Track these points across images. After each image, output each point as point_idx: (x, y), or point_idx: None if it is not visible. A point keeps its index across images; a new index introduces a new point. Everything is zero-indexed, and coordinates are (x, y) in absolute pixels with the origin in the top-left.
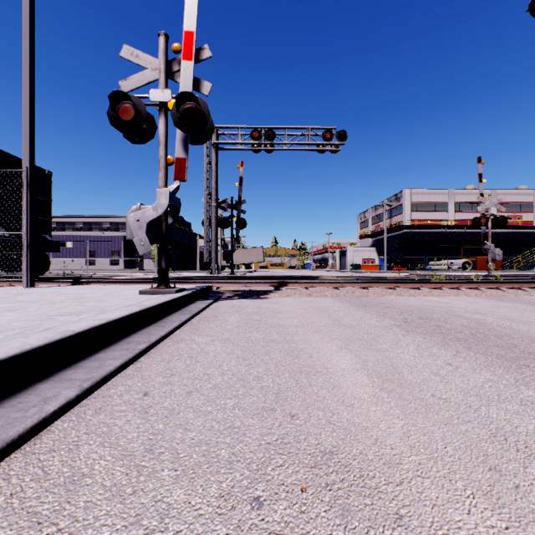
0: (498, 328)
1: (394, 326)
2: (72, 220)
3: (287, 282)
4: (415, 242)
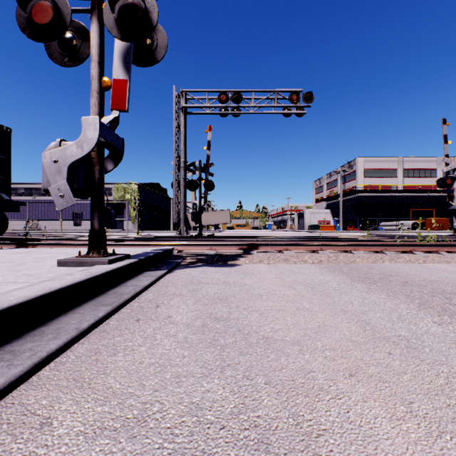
0: None
1: None
2: None
3: (258, 245)
4: (367, 204)
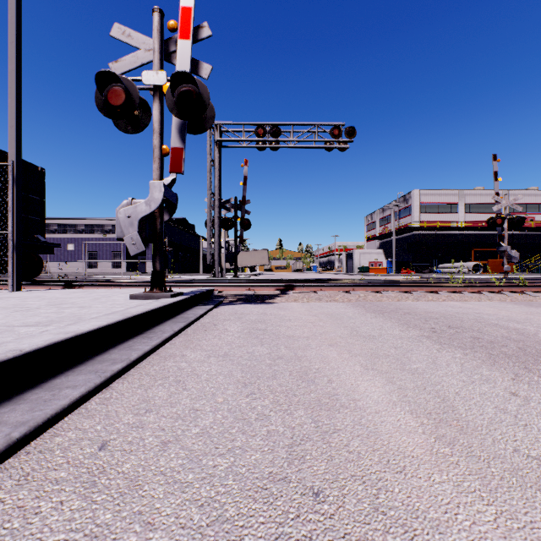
0: None
1: (422, 337)
2: (73, 222)
3: (295, 286)
4: (424, 244)
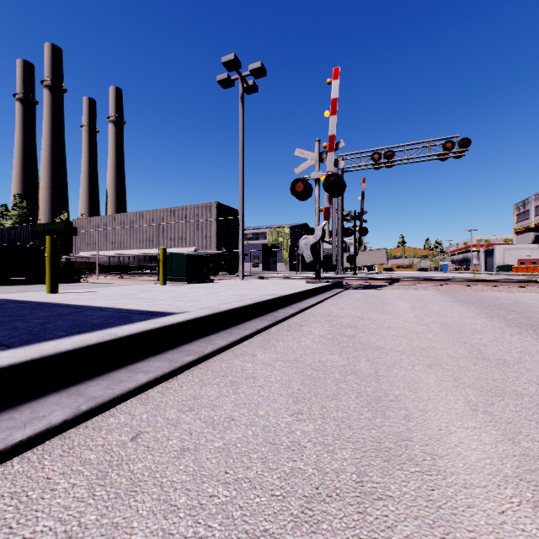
0: (522, 304)
1: (451, 301)
2: None
3: (399, 280)
4: None
